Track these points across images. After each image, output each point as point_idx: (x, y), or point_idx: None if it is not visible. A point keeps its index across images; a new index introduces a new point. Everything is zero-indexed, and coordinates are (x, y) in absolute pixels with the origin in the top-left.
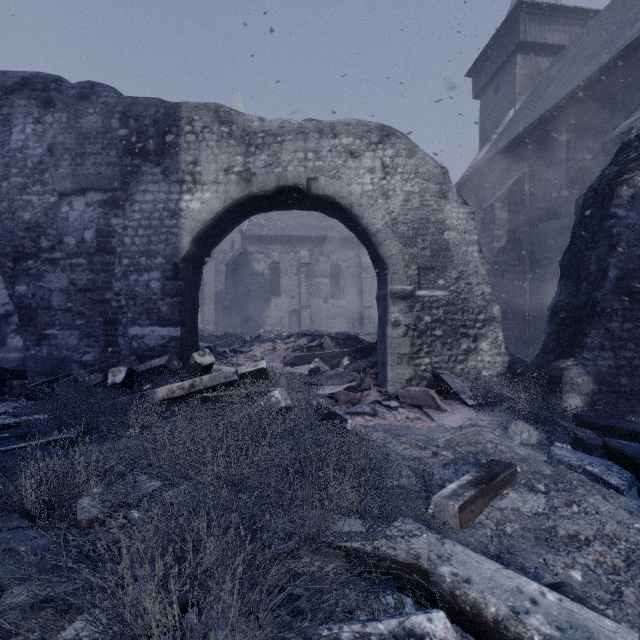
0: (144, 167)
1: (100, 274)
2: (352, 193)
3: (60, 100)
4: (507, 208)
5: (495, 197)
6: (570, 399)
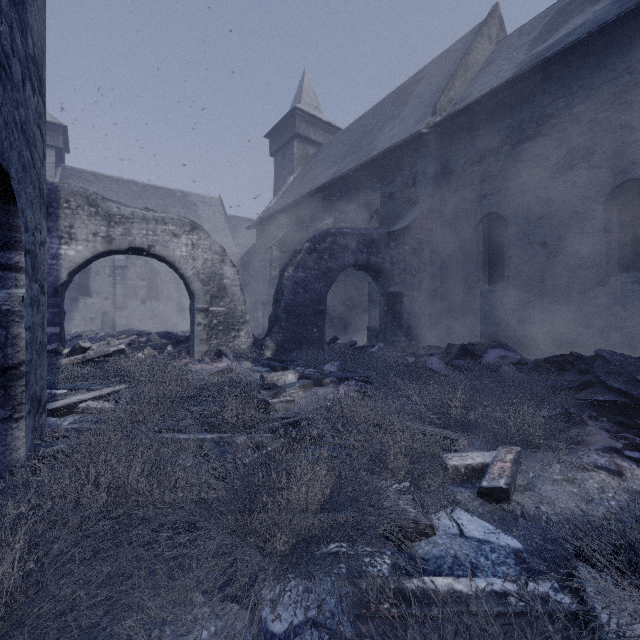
0: None
1: None
2: (175, 256)
3: None
4: (280, 250)
5: (274, 241)
6: (267, 352)
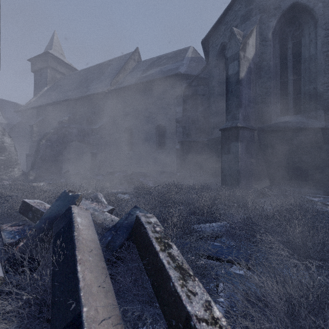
0: None
1: None
2: None
3: None
4: (38, 127)
5: (34, 122)
6: (31, 177)
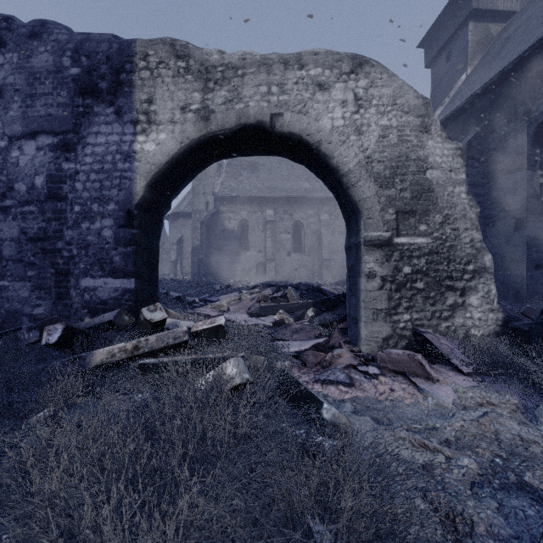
0: (96, 107)
1: (51, 222)
2: (321, 129)
3: (11, 39)
4: (465, 163)
5: None
6: None
